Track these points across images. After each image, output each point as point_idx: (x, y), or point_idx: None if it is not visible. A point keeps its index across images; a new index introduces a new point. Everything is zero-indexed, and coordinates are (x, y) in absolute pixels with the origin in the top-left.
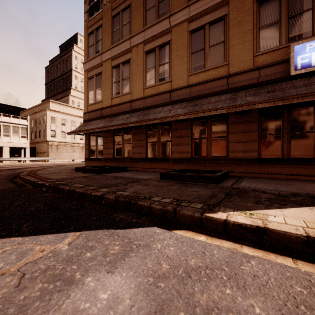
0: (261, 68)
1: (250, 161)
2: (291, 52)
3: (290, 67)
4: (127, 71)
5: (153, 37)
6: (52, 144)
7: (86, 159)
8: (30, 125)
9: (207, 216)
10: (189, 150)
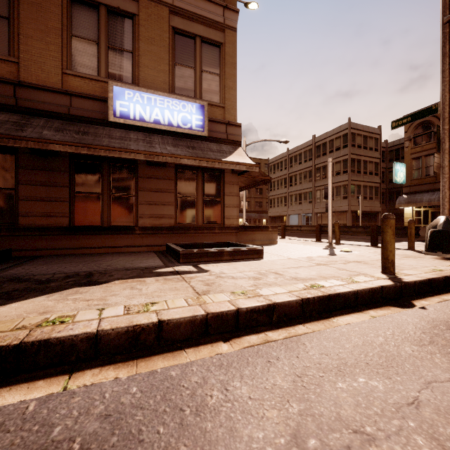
0: (73, 95)
1: (57, 231)
2: (109, 91)
3: (108, 110)
4: None
5: None
6: None
7: None
8: None
9: None
10: None
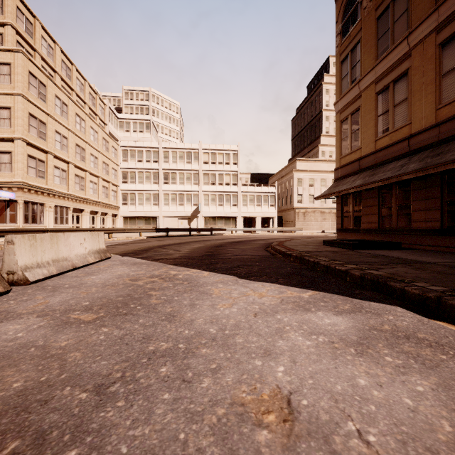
0: None
1: None
2: None
3: None
4: (403, 91)
5: None
6: (298, 211)
7: (338, 230)
8: (277, 191)
9: None
10: None
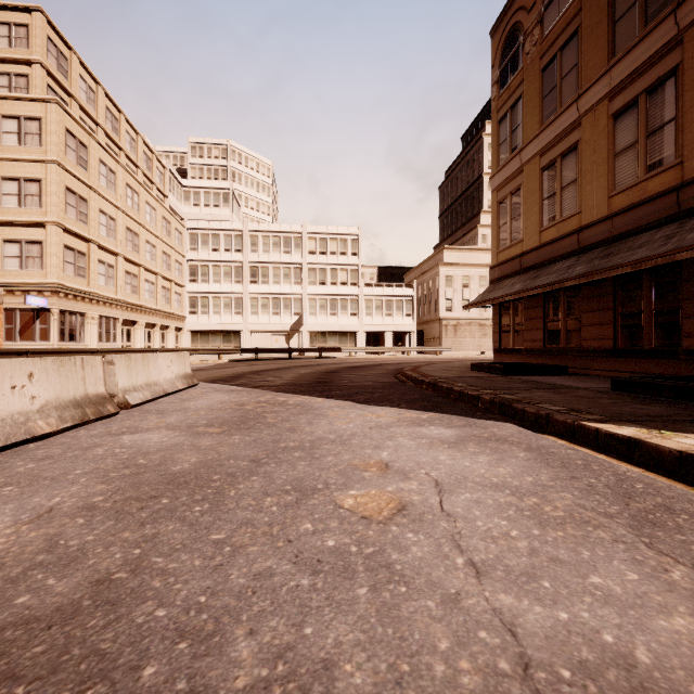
0: None
1: None
2: None
3: None
4: (572, 169)
5: (632, 74)
6: (447, 324)
7: (495, 350)
8: (417, 294)
9: (580, 423)
10: None
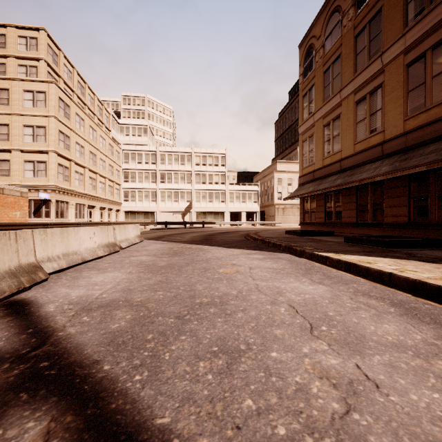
0: None
1: None
2: None
3: None
4: (337, 128)
5: (364, 83)
6: (278, 207)
7: (301, 223)
8: (261, 189)
9: (313, 252)
10: (405, 213)
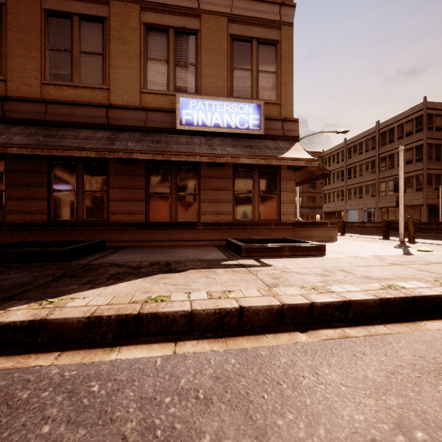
0: (148, 110)
1: (136, 226)
2: (177, 103)
3: (176, 119)
4: None
5: None
6: None
7: None
8: None
9: None
10: (44, 210)
